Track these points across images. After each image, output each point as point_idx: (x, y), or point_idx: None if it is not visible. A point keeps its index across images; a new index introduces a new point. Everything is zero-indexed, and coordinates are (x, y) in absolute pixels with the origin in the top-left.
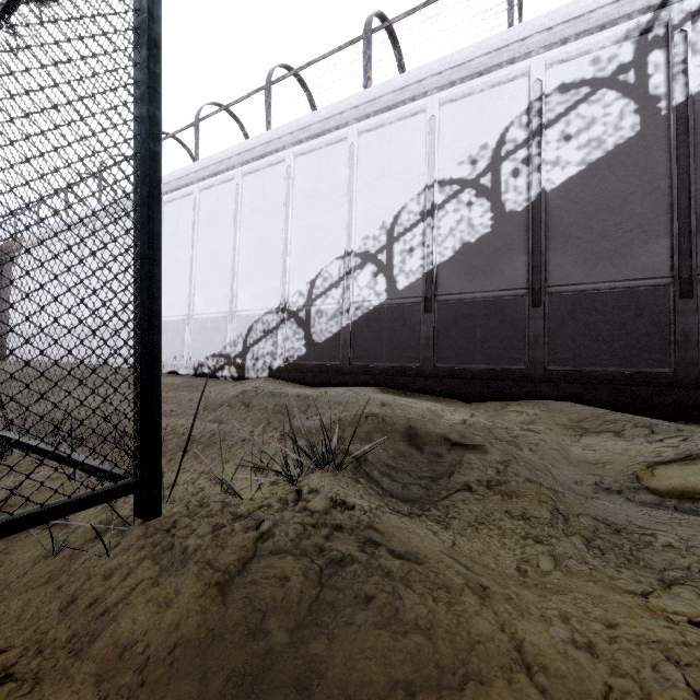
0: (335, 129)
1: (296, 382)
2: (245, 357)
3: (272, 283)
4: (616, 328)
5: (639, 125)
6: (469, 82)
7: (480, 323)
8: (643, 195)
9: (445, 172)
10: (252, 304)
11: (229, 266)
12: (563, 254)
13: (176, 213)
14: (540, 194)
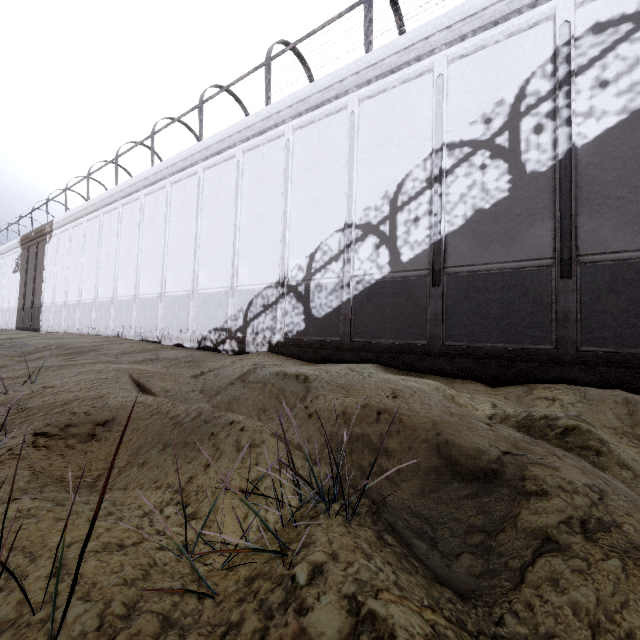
0: (334, 99)
1: (296, 357)
2: (245, 331)
3: (272, 258)
4: None
5: None
6: (482, 34)
7: (496, 297)
8: None
9: (455, 134)
10: (252, 279)
11: (230, 242)
12: (599, 217)
13: (182, 193)
14: (570, 150)
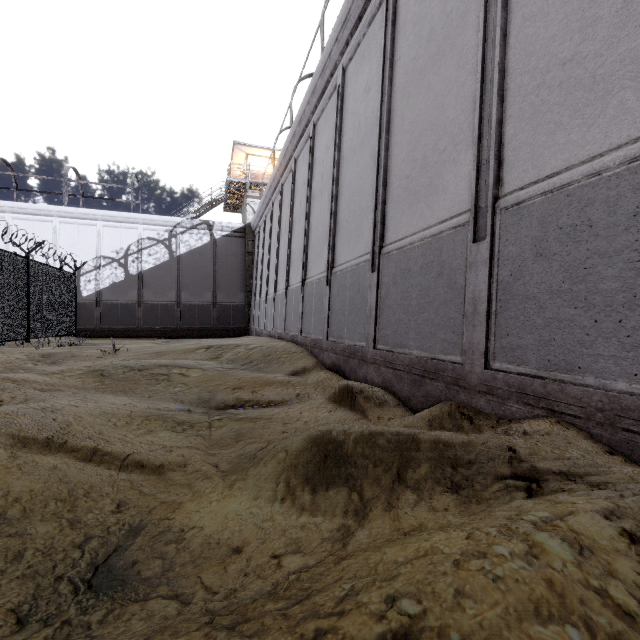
0: (44, 215)
1: None
2: None
3: None
4: (163, 315)
5: (169, 258)
6: (116, 223)
7: (120, 312)
8: (170, 278)
9: (106, 253)
10: None
11: None
12: (149, 291)
13: None
14: (142, 271)
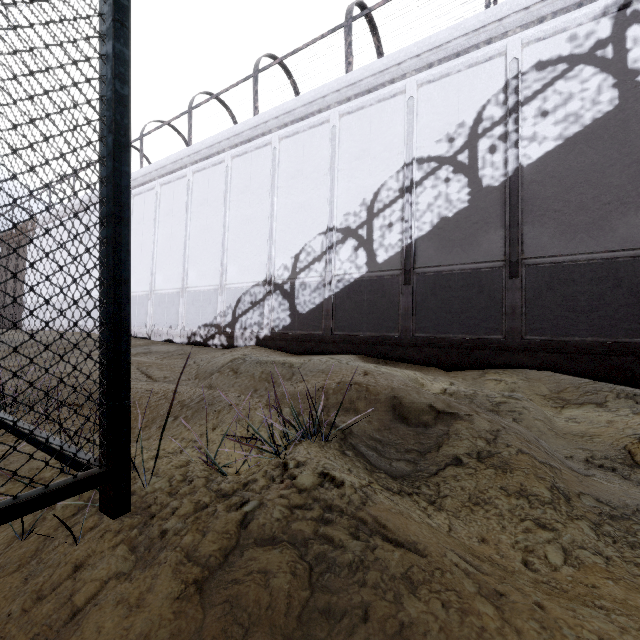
0: (317, 112)
1: (282, 350)
2: (234, 326)
3: (259, 258)
4: (594, 299)
5: (617, 99)
6: (447, 63)
7: (458, 294)
8: (622, 167)
9: (423, 150)
10: (240, 277)
11: (219, 242)
12: (540, 227)
13: (171, 194)
14: (517, 169)
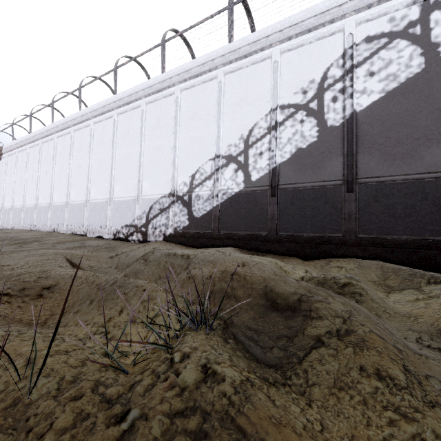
0: (208, 71)
1: (182, 244)
2: (147, 227)
3: (166, 177)
4: (408, 208)
5: (424, 64)
6: (301, 37)
7: (310, 204)
8: (427, 113)
9: (285, 99)
10: (152, 191)
11: (137, 165)
12: (369, 155)
13: (102, 130)
14: (352, 113)
